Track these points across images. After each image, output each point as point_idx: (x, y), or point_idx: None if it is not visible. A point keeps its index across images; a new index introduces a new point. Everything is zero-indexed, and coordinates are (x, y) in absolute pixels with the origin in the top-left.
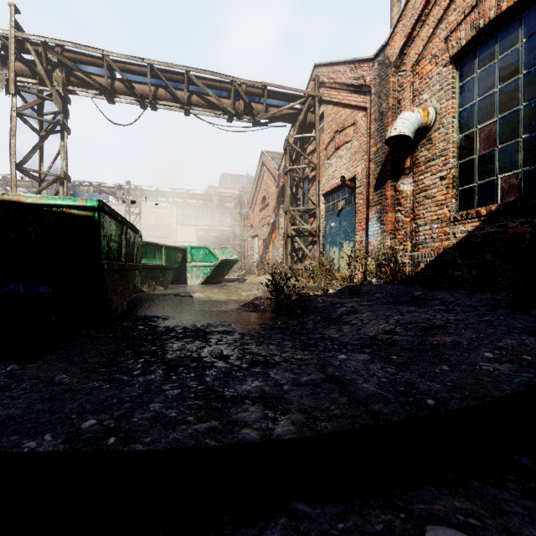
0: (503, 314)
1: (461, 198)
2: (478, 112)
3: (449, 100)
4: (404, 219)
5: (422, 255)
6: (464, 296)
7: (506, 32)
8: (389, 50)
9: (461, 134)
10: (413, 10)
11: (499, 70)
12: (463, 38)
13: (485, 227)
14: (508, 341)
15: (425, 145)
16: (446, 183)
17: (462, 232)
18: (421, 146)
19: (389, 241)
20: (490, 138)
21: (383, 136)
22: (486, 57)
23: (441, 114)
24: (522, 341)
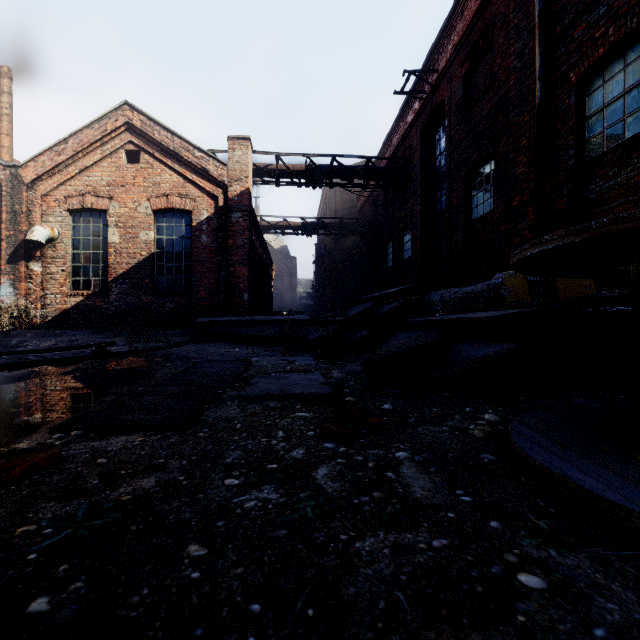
0: (96, 335)
1: (74, 284)
2: (83, 244)
3: (67, 231)
4: (36, 288)
5: (50, 312)
6: (80, 331)
7: (95, 215)
8: (23, 173)
9: (74, 251)
10: (44, 164)
11: (92, 231)
12: (76, 205)
13: (86, 301)
14: (98, 340)
15: (51, 247)
16: (66, 274)
17: (75, 301)
18: (49, 247)
19: (23, 302)
20: (88, 259)
21: (17, 228)
22: (86, 220)
23: (63, 235)
24: (101, 340)
